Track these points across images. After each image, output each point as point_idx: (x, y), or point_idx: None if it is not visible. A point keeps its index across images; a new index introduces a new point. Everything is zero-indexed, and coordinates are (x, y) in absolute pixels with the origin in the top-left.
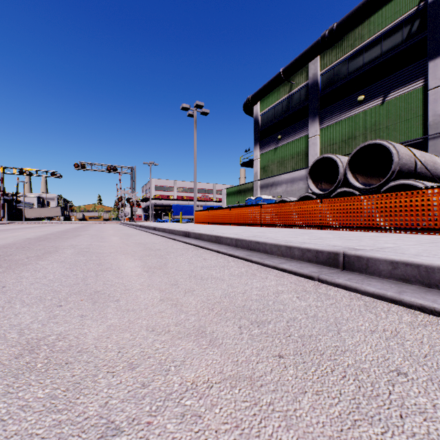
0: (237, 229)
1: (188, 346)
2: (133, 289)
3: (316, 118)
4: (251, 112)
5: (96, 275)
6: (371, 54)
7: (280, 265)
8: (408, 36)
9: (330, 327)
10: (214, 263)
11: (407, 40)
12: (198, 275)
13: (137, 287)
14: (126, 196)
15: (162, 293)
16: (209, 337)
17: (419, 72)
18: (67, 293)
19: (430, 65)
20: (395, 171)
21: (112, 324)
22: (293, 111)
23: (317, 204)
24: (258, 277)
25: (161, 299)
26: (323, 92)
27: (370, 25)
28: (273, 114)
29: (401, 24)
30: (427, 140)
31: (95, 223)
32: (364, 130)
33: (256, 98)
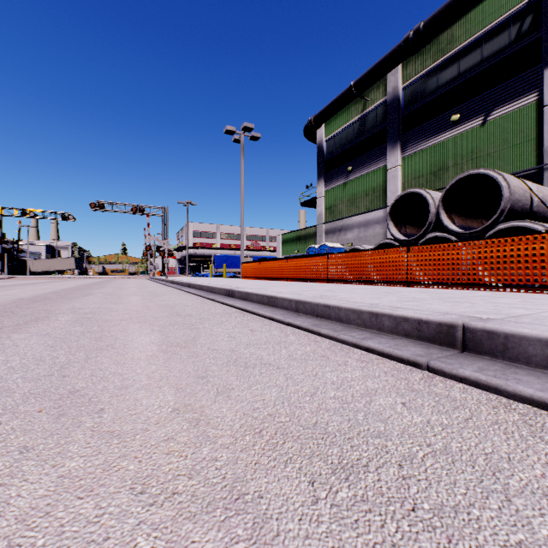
0: (297, 287)
1: (205, 545)
2: (133, 387)
3: (397, 144)
4: (314, 137)
5: (86, 358)
6: (469, 61)
7: (364, 341)
8: (516, 37)
9: (485, 482)
10: (266, 337)
11: (515, 42)
12: (241, 358)
13: (141, 381)
14: (156, 244)
15: (179, 396)
16: (251, 514)
17: (531, 83)
18: (24, 394)
19: (546, 74)
20: (505, 210)
21: (70, 471)
22: (368, 136)
23: (403, 253)
24: (333, 362)
25: (174, 408)
26: (406, 111)
27: (468, 24)
28: (341, 140)
29: (507, 21)
30: (542, 171)
31: (117, 277)
32: (460, 158)
33: (320, 119)
